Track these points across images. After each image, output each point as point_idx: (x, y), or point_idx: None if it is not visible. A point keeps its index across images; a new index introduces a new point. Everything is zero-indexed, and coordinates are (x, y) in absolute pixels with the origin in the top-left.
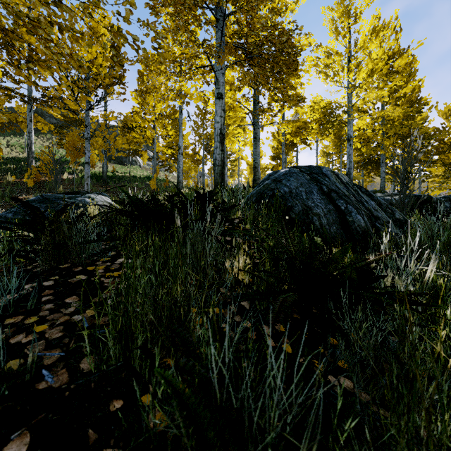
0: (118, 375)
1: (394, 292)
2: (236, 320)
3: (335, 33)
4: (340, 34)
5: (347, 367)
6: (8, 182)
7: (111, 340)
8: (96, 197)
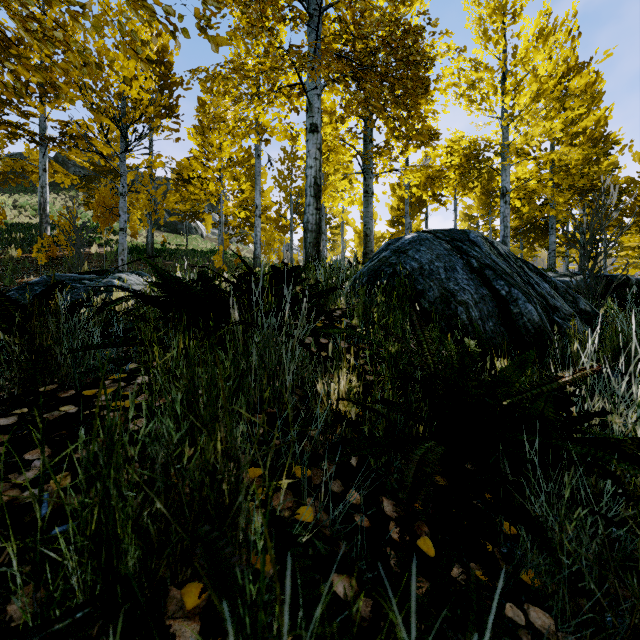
0: (83, 630)
1: (617, 439)
2: (333, 489)
3: (483, 39)
4: (490, 39)
5: (539, 586)
6: (11, 258)
7: (75, 554)
8: (130, 278)
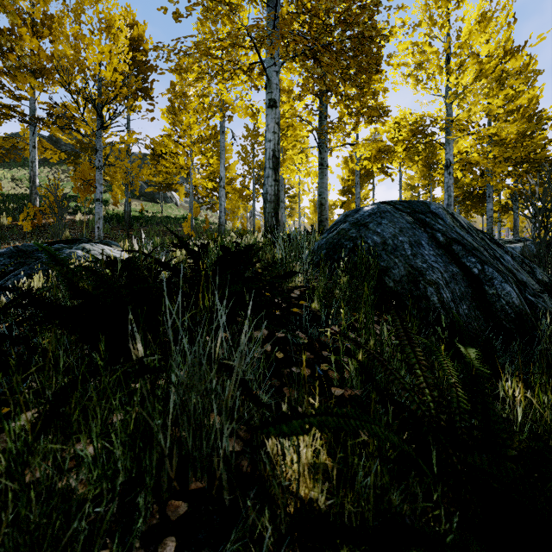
0: None
1: None
2: None
3: (428, 23)
4: (436, 23)
5: None
6: (2, 226)
7: None
8: (94, 248)
